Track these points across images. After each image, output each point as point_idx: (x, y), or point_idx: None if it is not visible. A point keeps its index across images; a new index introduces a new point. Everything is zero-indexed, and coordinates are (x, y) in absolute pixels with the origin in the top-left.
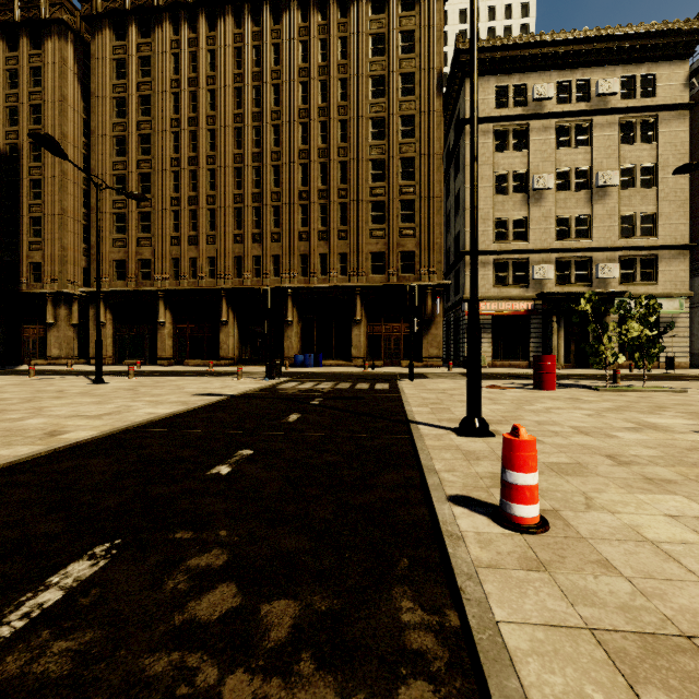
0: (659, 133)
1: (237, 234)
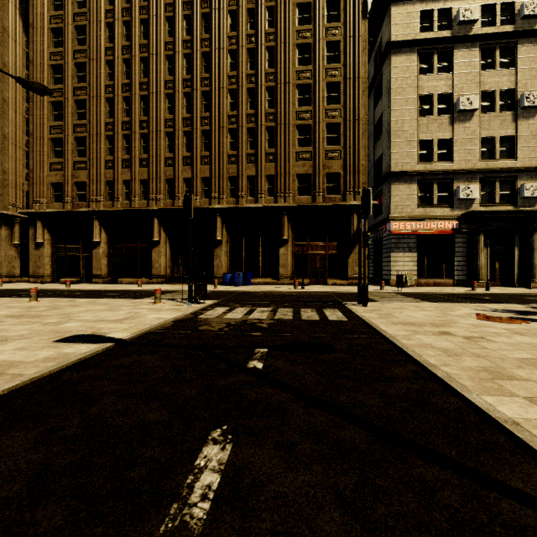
0: None
1: (168, 157)
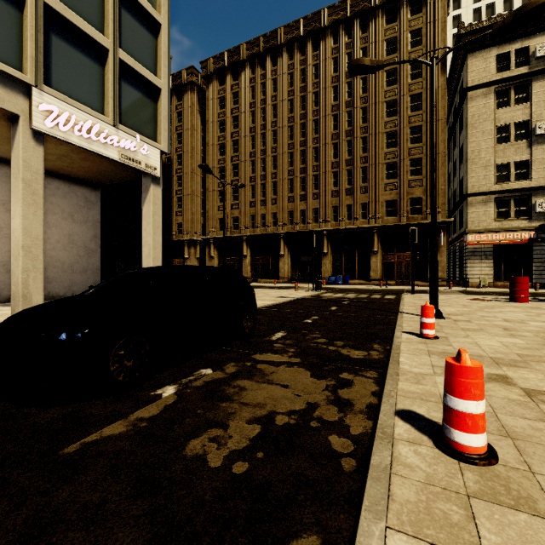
0: None
1: (290, 196)
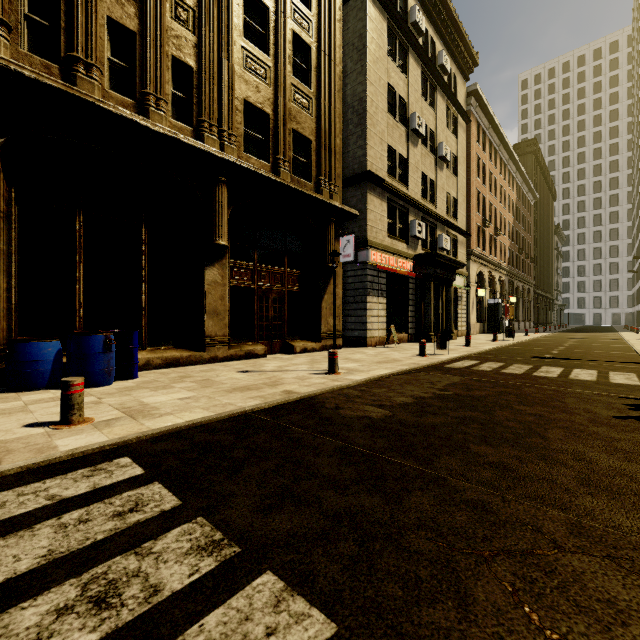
0: (458, 132)
1: None
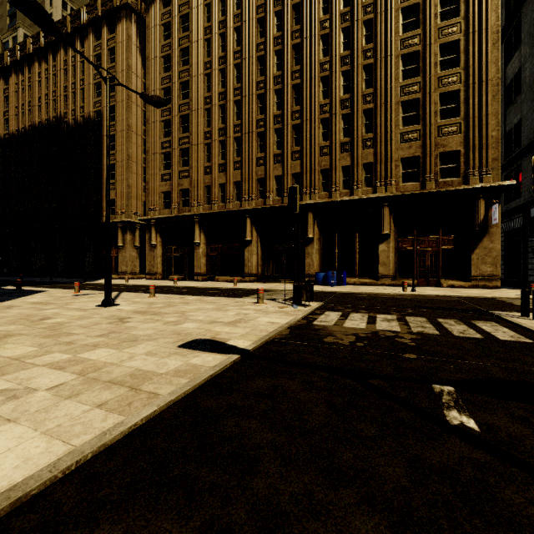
0: None
1: (260, 157)
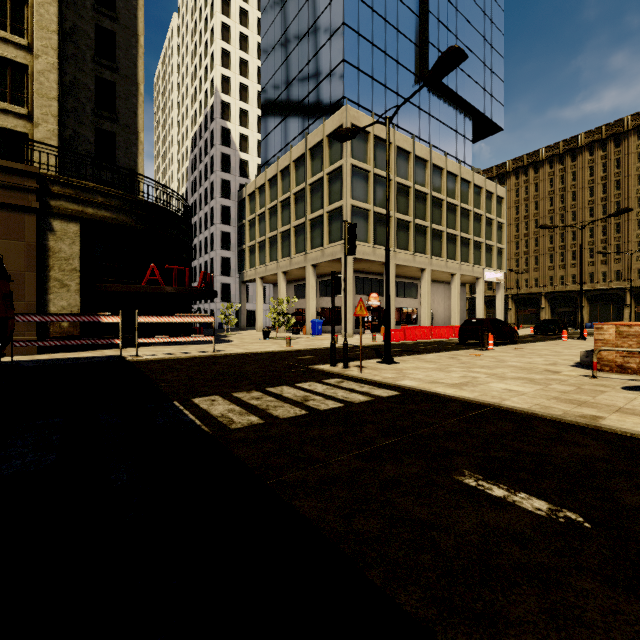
0: None
1: (550, 266)
